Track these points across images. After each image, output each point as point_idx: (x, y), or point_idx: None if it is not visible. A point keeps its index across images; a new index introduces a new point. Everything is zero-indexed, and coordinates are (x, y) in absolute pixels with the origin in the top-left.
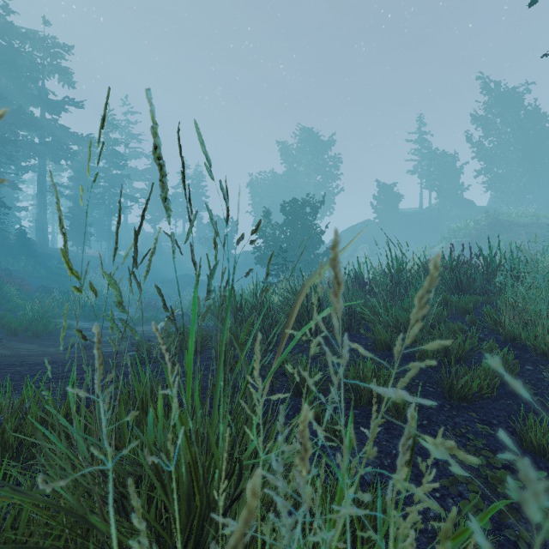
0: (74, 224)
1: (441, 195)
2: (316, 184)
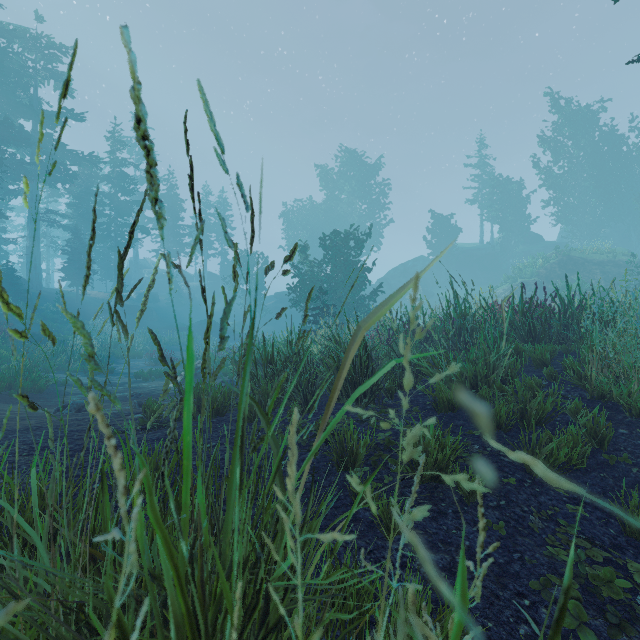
0: (73, 259)
1: (505, 228)
2: (360, 214)
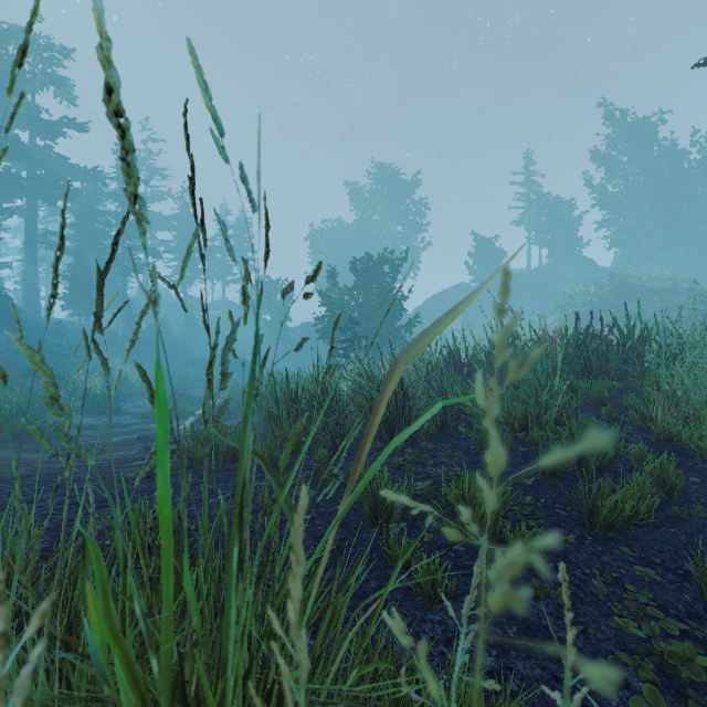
0: (75, 286)
1: (554, 252)
2: (395, 236)
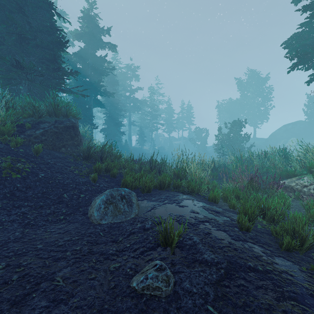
0: (140, 137)
1: None
2: (258, 102)
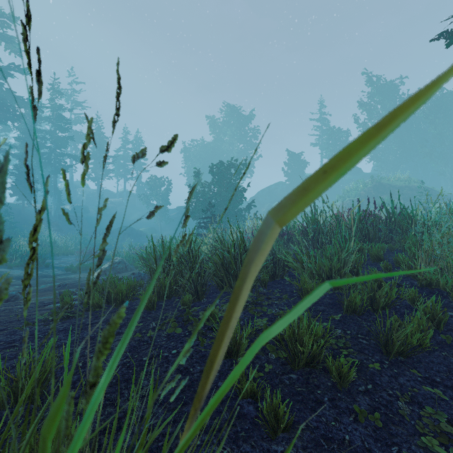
0: (20, 180)
1: None
2: (238, 151)
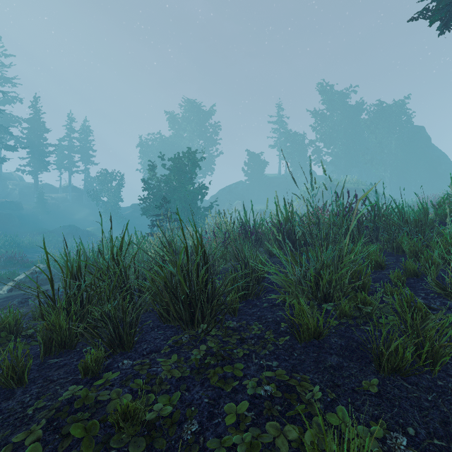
0: None
1: (294, 165)
2: (198, 148)
